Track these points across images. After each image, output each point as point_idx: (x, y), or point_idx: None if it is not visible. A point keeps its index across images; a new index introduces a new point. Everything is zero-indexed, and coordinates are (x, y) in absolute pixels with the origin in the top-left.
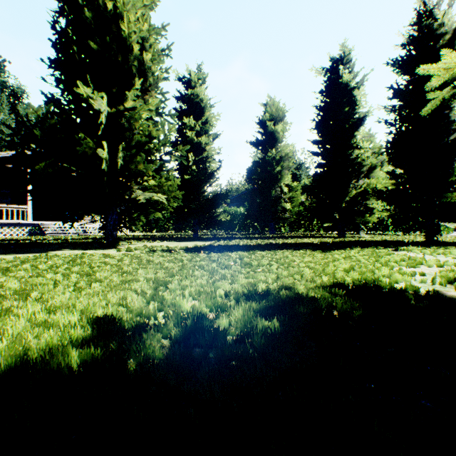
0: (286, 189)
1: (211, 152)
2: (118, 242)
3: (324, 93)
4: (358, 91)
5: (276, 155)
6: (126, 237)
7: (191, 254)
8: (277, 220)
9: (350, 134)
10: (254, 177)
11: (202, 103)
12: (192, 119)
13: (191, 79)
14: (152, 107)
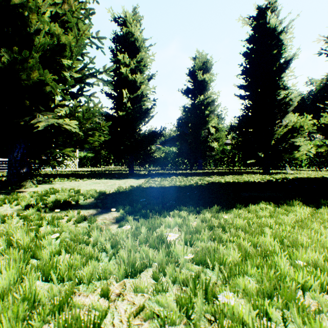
0: (213, 130)
1: (146, 92)
2: (22, 183)
3: (250, 41)
4: (286, 34)
5: (204, 101)
6: (65, 173)
7: (77, 225)
8: (205, 157)
9: (277, 76)
10: (184, 121)
11: (137, 43)
12: (127, 56)
13: (126, 19)
14: (59, 1)
